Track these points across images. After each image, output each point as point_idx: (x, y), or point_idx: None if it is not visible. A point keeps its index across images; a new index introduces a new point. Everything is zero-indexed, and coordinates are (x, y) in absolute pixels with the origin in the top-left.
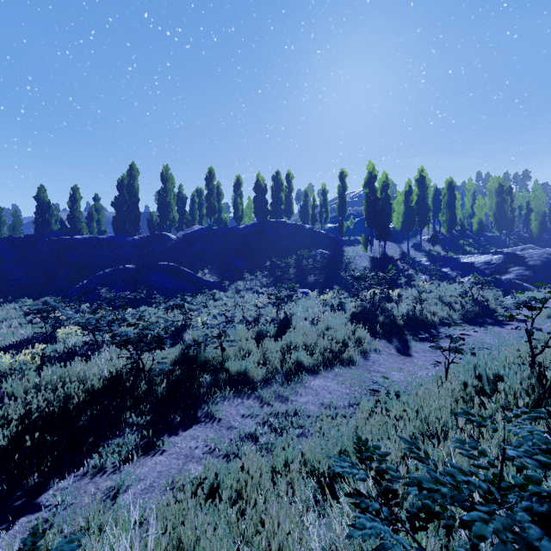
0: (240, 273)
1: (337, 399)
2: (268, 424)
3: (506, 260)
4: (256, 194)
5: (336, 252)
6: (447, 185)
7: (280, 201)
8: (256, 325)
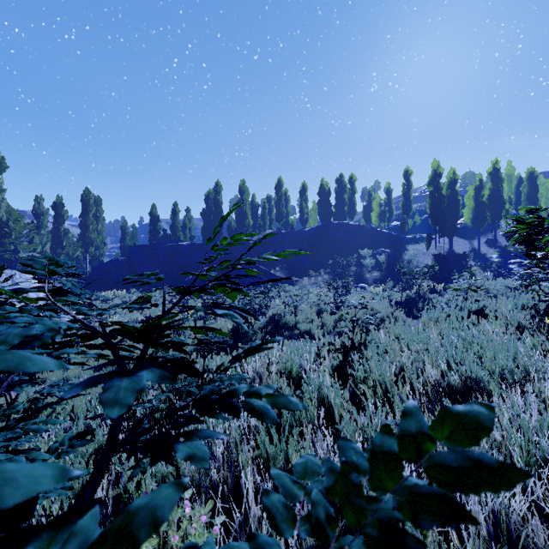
0: (306, 270)
1: None
2: None
3: None
4: (321, 198)
5: (397, 250)
6: (527, 176)
7: (343, 202)
8: (318, 306)
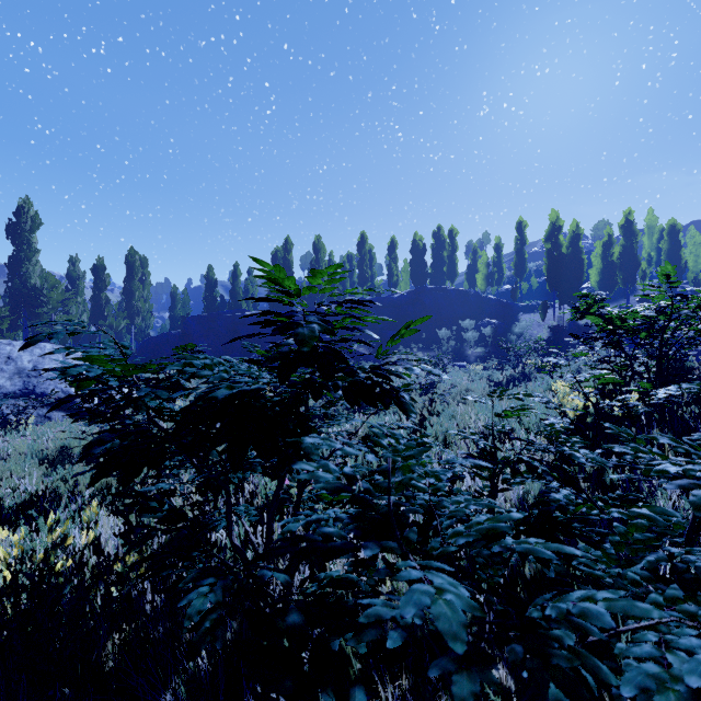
0: (395, 346)
1: None
2: None
3: None
4: (413, 256)
5: (507, 321)
6: (667, 230)
7: (442, 261)
8: None
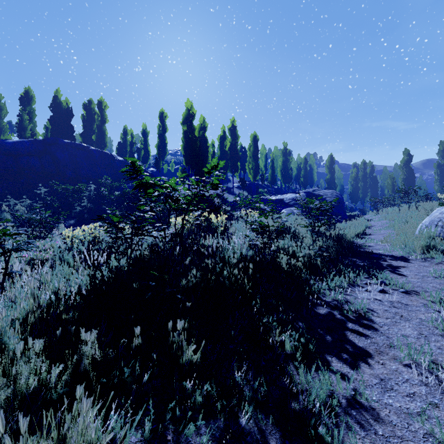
0: None
1: None
2: None
3: (308, 197)
4: (54, 113)
5: None
6: (252, 138)
7: (93, 133)
8: None
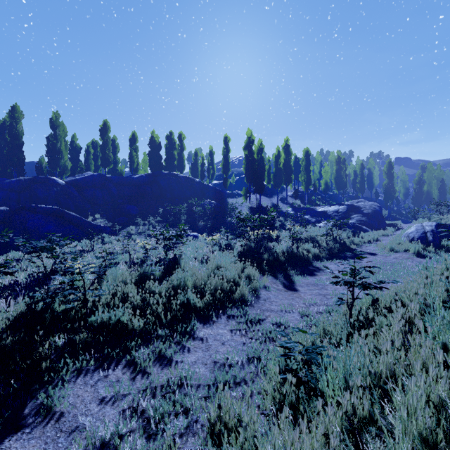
0: (133, 218)
1: (232, 352)
2: (138, 412)
3: (349, 209)
4: (151, 149)
5: (221, 202)
6: (305, 153)
7: (173, 157)
8: (141, 268)
